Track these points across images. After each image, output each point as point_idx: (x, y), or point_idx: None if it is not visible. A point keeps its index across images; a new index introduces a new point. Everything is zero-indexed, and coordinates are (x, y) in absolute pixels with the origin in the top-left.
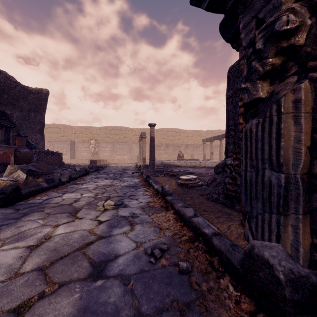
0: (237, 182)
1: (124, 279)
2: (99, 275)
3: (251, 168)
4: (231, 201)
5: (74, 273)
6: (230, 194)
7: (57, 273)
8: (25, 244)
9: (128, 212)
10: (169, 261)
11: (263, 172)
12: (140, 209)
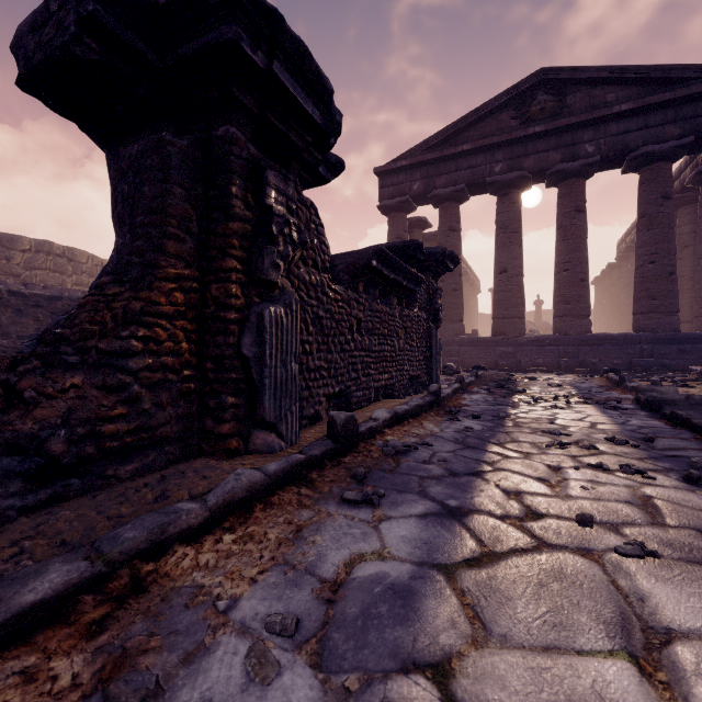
0: (141, 405)
1: (424, 495)
2: (453, 515)
3: (279, 363)
4: (82, 476)
5: (488, 520)
6: (109, 447)
7: (516, 531)
8: (701, 653)
9: (268, 698)
10: (362, 489)
11: (289, 365)
12: (169, 699)
